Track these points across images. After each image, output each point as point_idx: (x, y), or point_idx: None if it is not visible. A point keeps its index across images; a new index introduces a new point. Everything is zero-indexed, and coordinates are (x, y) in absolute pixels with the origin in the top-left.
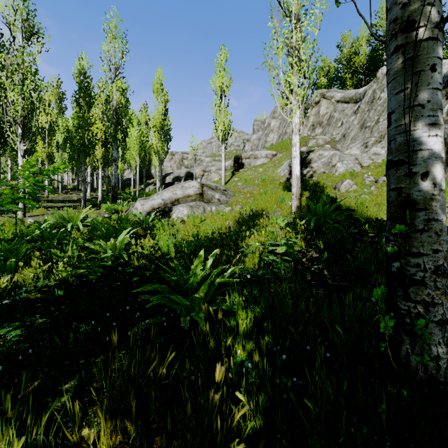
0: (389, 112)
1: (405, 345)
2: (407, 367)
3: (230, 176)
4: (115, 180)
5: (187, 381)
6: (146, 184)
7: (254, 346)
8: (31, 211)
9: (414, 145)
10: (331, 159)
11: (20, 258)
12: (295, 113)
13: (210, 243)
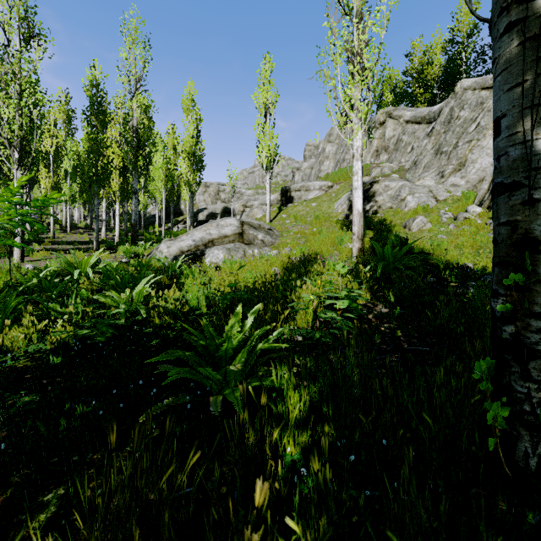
0: (498, 116)
1: (523, 442)
2: (526, 473)
3: (277, 213)
4: (135, 217)
5: (215, 494)
6: (174, 222)
7: (309, 440)
8: (30, 254)
9: (539, 159)
10: (400, 191)
11: (8, 315)
12: (357, 134)
13: (251, 295)
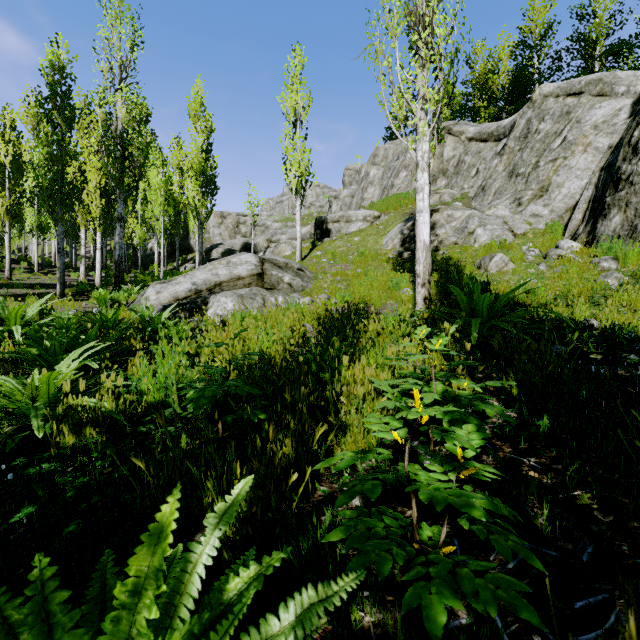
0: None
1: None
2: None
3: (309, 249)
4: (120, 252)
5: None
6: (182, 261)
7: None
8: None
9: None
10: (467, 222)
11: None
12: (423, 133)
13: (261, 380)
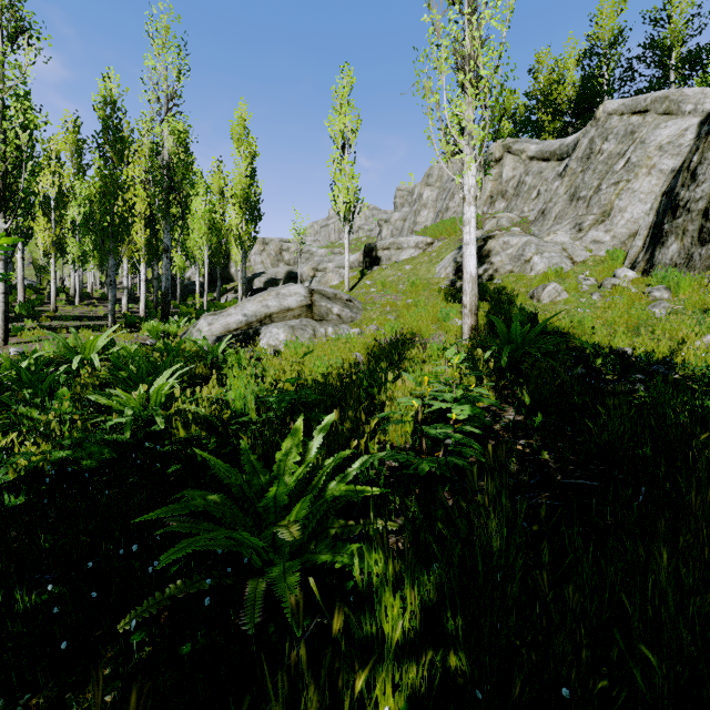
0: None
1: None
2: None
3: (358, 278)
4: (166, 284)
5: None
6: (222, 291)
7: (422, 683)
8: (19, 334)
9: None
10: (523, 249)
11: None
12: (469, 169)
13: (322, 393)
